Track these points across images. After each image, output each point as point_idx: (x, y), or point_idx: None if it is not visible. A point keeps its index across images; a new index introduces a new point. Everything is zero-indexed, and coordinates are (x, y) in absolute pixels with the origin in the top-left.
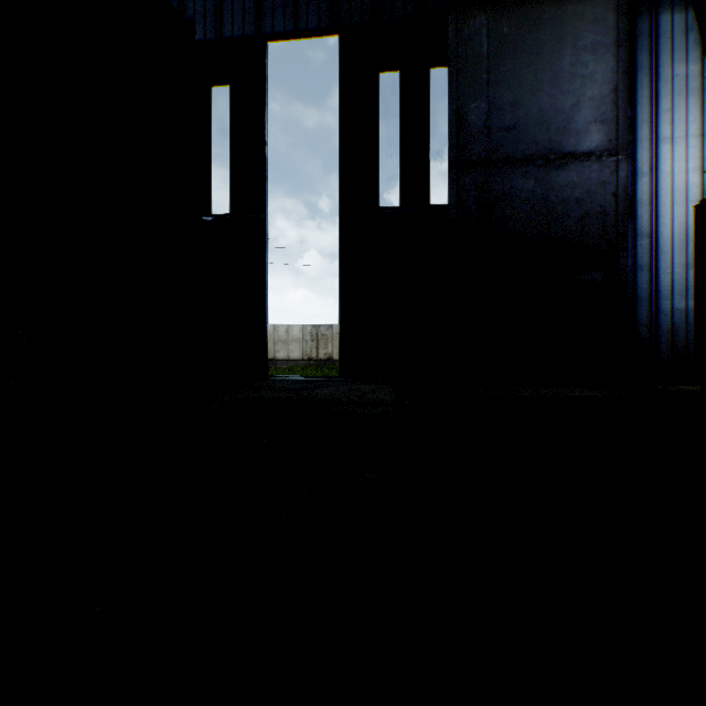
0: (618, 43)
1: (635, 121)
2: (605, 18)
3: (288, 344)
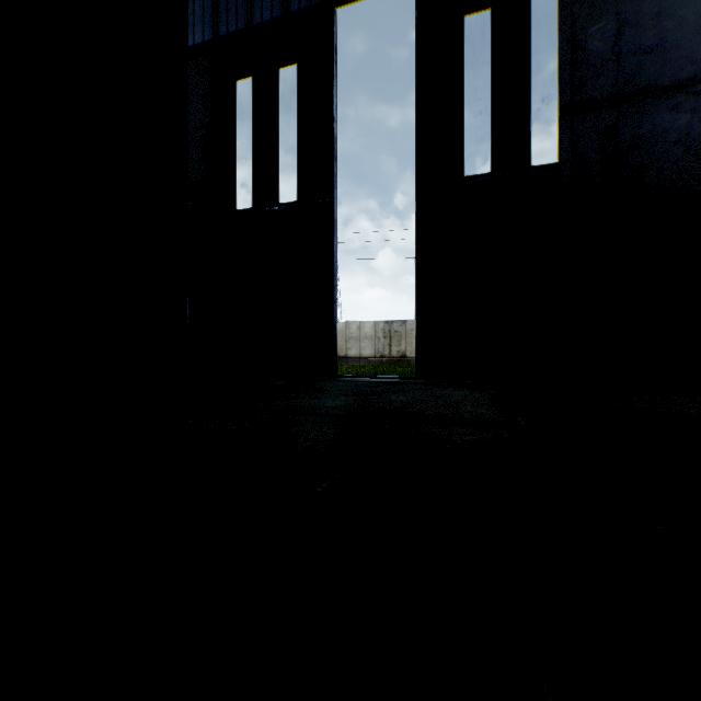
0: None
1: None
2: None
3: (360, 341)
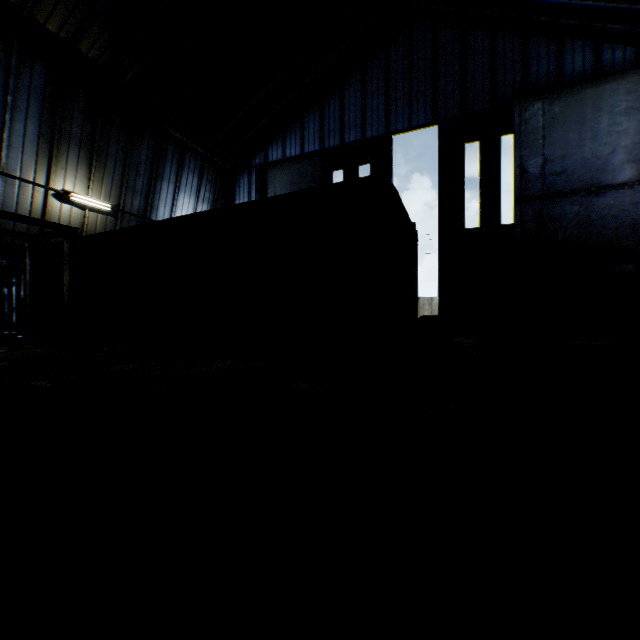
0: None
1: None
2: (635, 89)
3: None
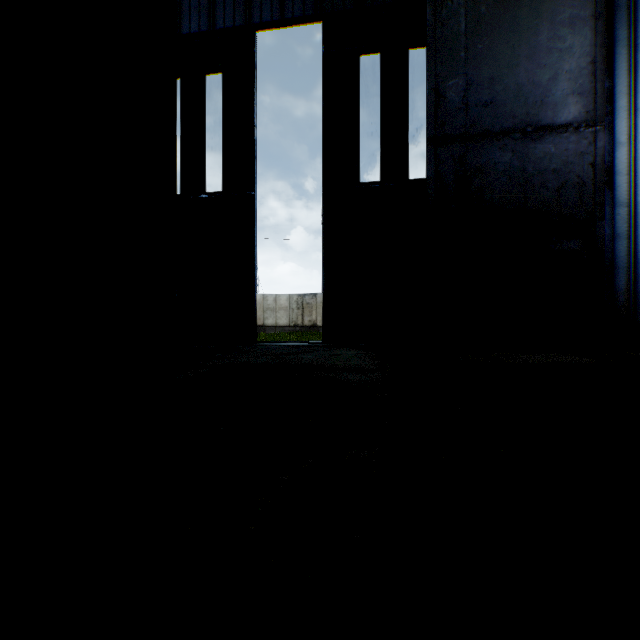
0: (596, 16)
1: (613, 93)
2: None
3: (276, 312)
